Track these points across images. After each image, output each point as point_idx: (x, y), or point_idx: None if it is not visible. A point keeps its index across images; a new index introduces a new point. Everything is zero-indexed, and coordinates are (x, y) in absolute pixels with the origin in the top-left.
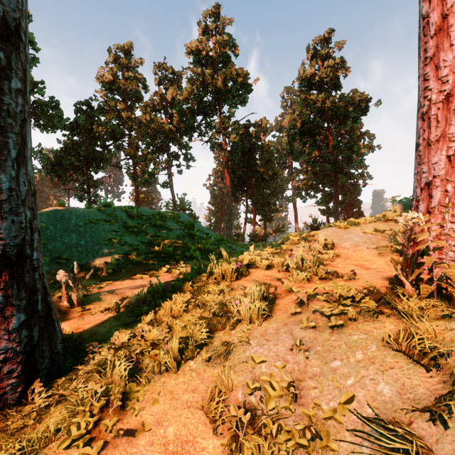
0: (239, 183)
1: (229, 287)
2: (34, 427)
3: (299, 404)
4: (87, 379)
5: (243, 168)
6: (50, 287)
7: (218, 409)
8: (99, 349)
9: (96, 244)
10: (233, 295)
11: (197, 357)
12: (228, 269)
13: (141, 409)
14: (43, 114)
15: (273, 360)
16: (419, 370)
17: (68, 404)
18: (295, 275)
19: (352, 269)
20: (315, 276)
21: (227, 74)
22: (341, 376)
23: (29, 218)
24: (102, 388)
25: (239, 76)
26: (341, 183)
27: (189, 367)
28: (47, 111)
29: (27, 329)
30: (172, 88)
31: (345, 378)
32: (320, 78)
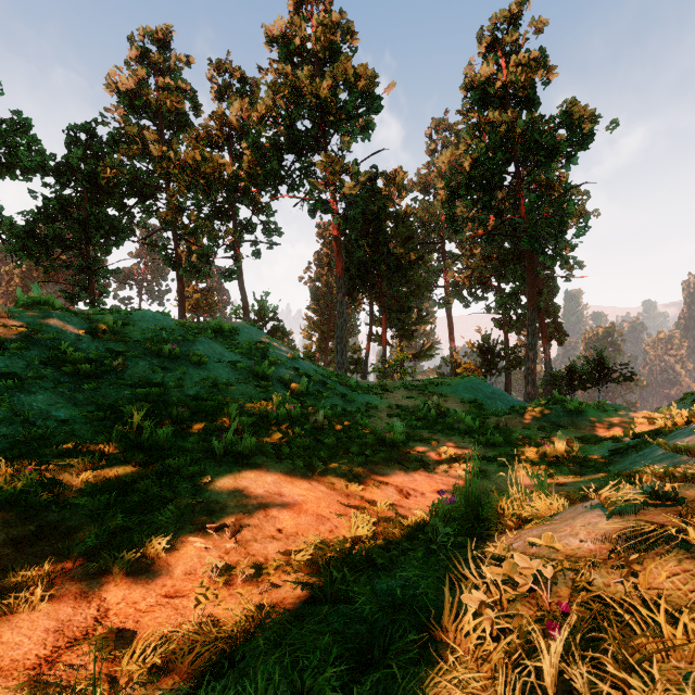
0: (358, 273)
1: None
2: None
3: None
4: None
5: (366, 248)
6: None
7: None
8: None
9: None
10: None
11: None
12: None
13: None
14: None
15: None
16: None
17: None
18: None
19: None
20: None
21: (338, 73)
22: None
23: None
24: None
25: (359, 78)
26: None
27: None
28: (5, 136)
29: None
30: (239, 100)
31: None
32: (503, 84)
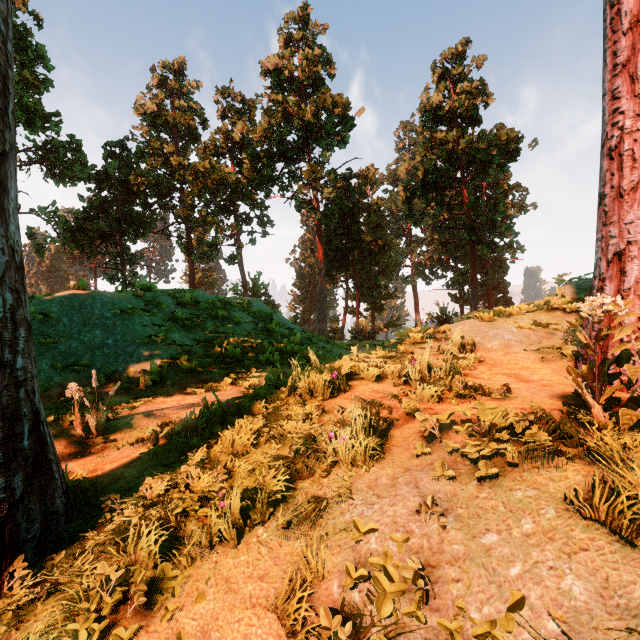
0: (336, 257)
1: (321, 409)
2: (7, 637)
3: (432, 608)
4: (100, 554)
5: (342, 237)
6: (61, 407)
7: (300, 612)
8: (121, 505)
9: (129, 343)
10: (326, 421)
11: (269, 522)
12: (319, 381)
13: (177, 609)
14: (58, 160)
15: (388, 529)
16: (632, 555)
17: (65, 598)
18: (419, 391)
19: (504, 381)
20: (448, 393)
21: (320, 102)
22: (500, 560)
23: (10, 305)
24: (118, 572)
25: (336, 105)
26: (481, 257)
27: (256, 537)
28: (65, 156)
29: (4, 478)
30: (241, 123)
31: (506, 564)
32: (451, 109)
